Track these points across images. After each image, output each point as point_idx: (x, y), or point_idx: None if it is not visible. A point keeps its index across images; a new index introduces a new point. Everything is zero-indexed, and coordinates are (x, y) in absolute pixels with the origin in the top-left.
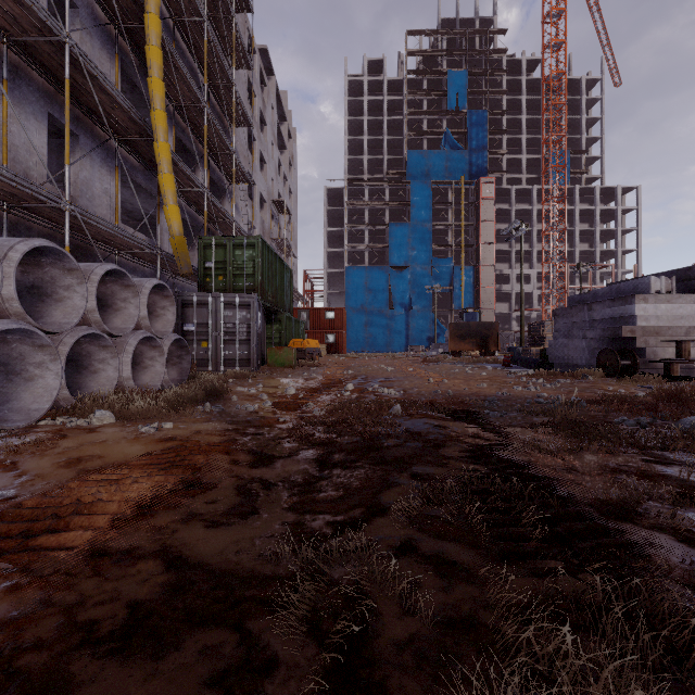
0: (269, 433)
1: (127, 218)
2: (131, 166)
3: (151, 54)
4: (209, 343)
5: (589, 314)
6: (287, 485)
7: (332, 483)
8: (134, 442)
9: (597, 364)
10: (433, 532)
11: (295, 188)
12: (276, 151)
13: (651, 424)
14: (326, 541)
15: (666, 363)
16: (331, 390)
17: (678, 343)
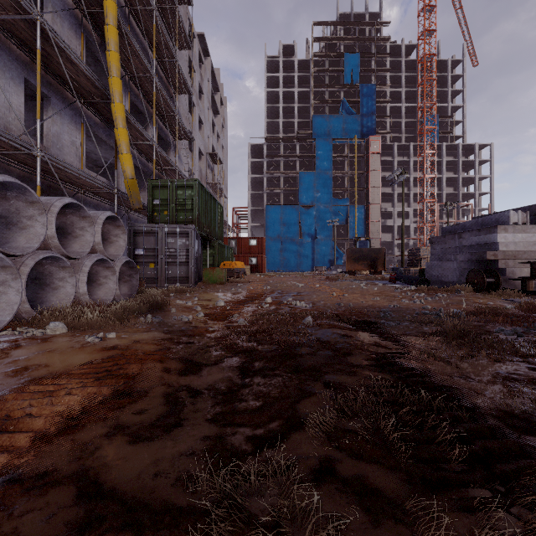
0: (199, 342)
1: (93, 166)
2: (94, 123)
3: (109, 32)
4: (155, 264)
5: (459, 241)
6: (211, 393)
7: (253, 392)
8: (78, 351)
9: (467, 281)
10: (351, 451)
11: (226, 144)
12: (211, 115)
13: (525, 333)
14: (245, 461)
15: (523, 280)
16: (253, 302)
17: (532, 264)
